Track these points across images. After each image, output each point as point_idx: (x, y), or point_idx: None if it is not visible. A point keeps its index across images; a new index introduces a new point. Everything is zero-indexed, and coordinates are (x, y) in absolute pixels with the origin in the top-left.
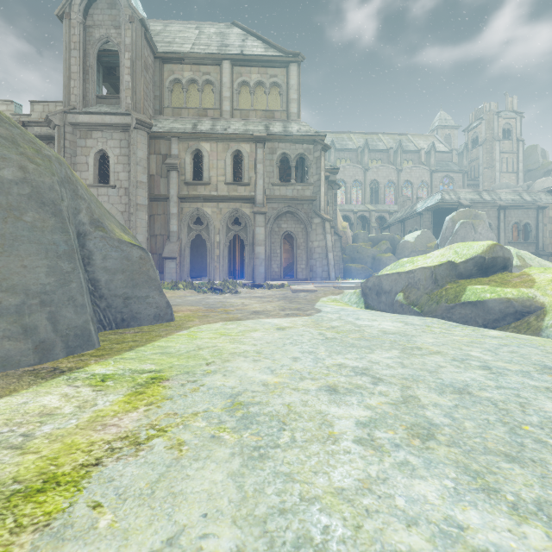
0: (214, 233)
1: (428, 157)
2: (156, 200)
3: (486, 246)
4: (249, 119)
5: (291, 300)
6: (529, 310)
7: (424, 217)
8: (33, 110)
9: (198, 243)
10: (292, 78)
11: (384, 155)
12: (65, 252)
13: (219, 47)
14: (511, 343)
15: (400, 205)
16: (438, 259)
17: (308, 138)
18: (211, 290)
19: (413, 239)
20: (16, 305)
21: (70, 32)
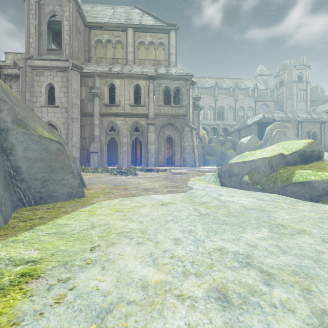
0: (122, 136)
1: (253, 92)
2: (85, 115)
3: (307, 143)
4: (145, 65)
5: (171, 180)
6: None
7: (252, 128)
8: (7, 58)
9: (113, 143)
10: (172, 40)
11: (227, 91)
12: None
13: (126, 20)
14: None
15: (237, 121)
16: (271, 152)
17: (182, 77)
18: (119, 173)
19: (246, 141)
20: None
21: (29, 7)
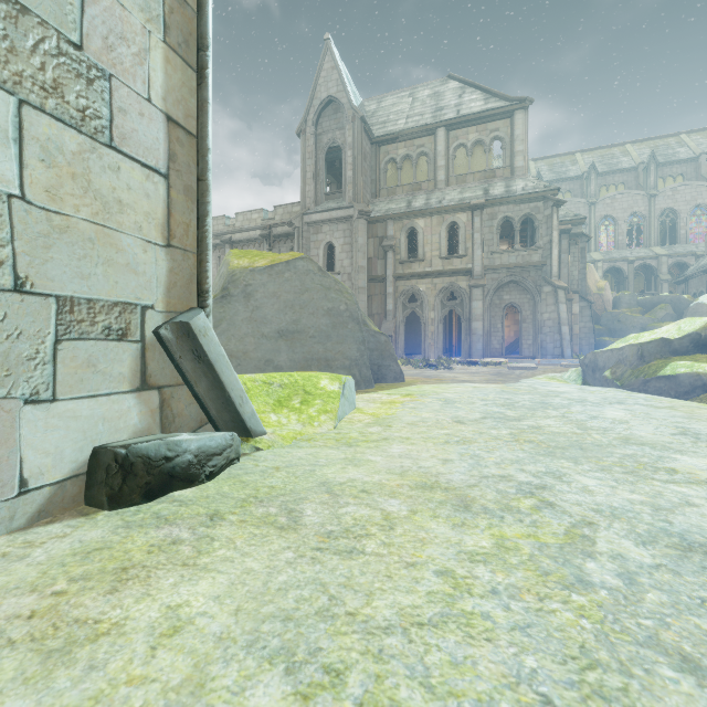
0: (428, 309)
1: None
2: (373, 281)
3: (706, 322)
4: (466, 184)
5: (501, 375)
6: None
7: None
8: (276, 214)
9: (412, 319)
10: (517, 128)
11: (688, 167)
12: (362, 341)
13: (433, 114)
14: (635, 398)
15: None
16: (661, 335)
17: (535, 195)
18: (426, 366)
19: None
20: (349, 365)
21: (305, 145)
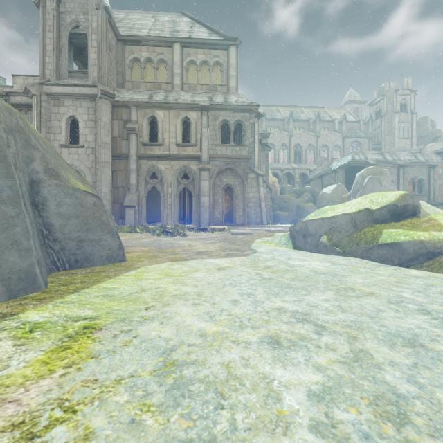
0: (166, 185)
1: (340, 126)
2: (118, 158)
3: (398, 195)
4: (196, 91)
5: (230, 242)
6: (440, 251)
7: (338, 174)
8: (15, 83)
9: (154, 194)
10: (232, 58)
11: (305, 124)
12: (10, 197)
13: (171, 32)
14: (435, 283)
15: (319, 164)
16: (356, 206)
17: (244, 107)
18: (163, 233)
19: (330, 191)
20: None
21: (45, 17)
